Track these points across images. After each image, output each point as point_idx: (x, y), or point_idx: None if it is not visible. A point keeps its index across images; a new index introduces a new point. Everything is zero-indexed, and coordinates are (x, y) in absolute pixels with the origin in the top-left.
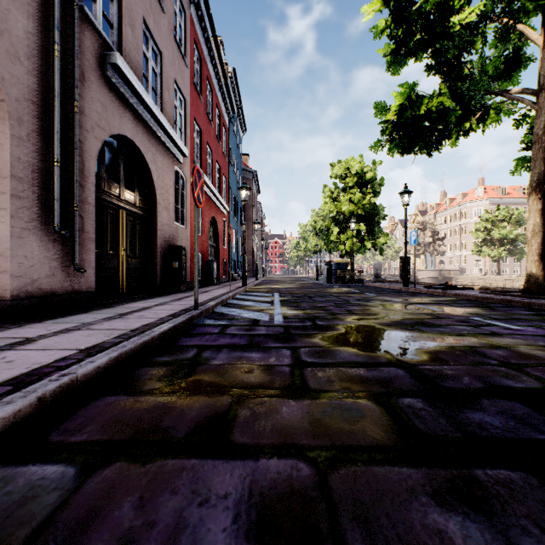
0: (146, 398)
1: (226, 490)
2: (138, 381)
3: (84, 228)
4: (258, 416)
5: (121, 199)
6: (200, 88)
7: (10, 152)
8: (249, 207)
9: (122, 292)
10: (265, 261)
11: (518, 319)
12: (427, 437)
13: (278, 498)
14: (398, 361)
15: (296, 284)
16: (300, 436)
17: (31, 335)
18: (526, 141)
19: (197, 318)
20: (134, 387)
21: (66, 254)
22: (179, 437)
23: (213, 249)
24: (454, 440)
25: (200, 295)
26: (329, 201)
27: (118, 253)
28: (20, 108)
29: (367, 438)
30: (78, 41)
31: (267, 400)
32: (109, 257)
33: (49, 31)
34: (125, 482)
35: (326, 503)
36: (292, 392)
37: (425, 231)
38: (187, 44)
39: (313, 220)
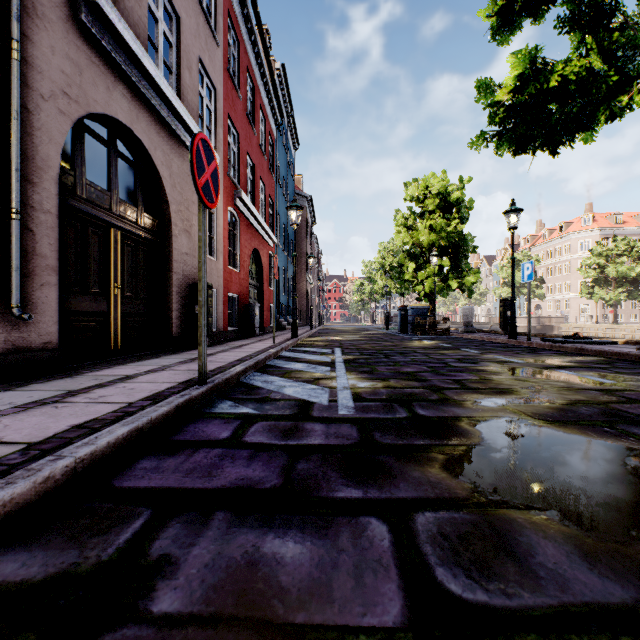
0: None
1: None
2: None
3: (37, 250)
4: None
5: (113, 213)
6: (237, 80)
7: None
8: (302, 240)
9: (114, 348)
10: (322, 305)
11: None
12: None
13: None
14: None
15: (362, 335)
16: None
17: None
18: None
19: (203, 399)
20: None
21: None
22: None
23: (256, 291)
24: None
25: (229, 351)
26: (403, 230)
27: (108, 291)
28: None
29: None
30: None
31: None
32: (92, 297)
33: None
34: None
35: None
36: None
37: (518, 269)
38: (219, 16)
39: (381, 256)
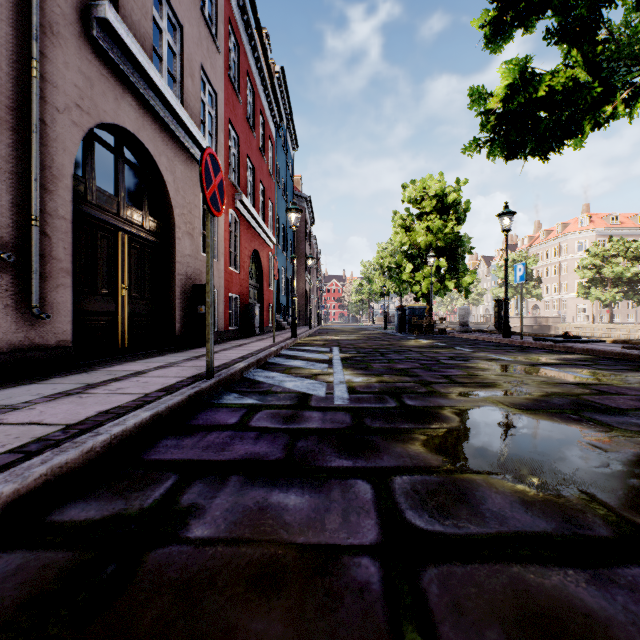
0: None
1: None
2: None
3: (53, 254)
4: None
5: (120, 218)
6: (238, 85)
7: None
8: (301, 240)
9: (122, 346)
10: (321, 305)
11: None
12: None
13: None
14: None
15: (360, 335)
16: None
17: None
18: None
19: (211, 391)
20: None
21: (19, 290)
22: None
23: (255, 291)
24: None
25: (231, 350)
26: (401, 231)
27: (116, 292)
28: None
29: None
30: None
31: None
32: (101, 298)
33: None
34: None
35: None
36: None
37: None
38: (220, 24)
39: (380, 257)
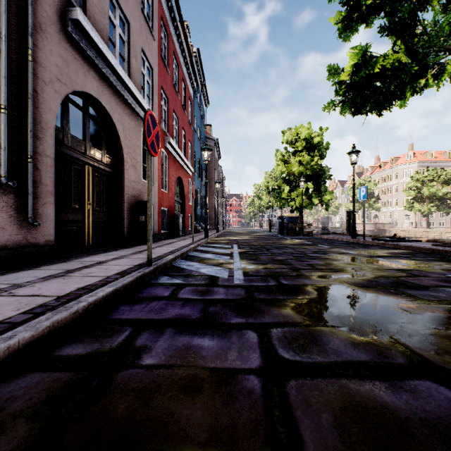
0: None
1: None
2: None
3: (42, 181)
4: None
5: (87, 155)
6: (167, 62)
7: None
8: (211, 169)
9: (88, 244)
10: (225, 215)
11: None
12: None
13: None
14: (425, 362)
15: (253, 236)
16: None
17: None
18: None
19: (151, 275)
20: None
21: (19, 206)
22: None
23: (179, 205)
24: None
25: (163, 247)
26: (281, 163)
27: (84, 207)
28: None
29: None
30: None
31: None
32: (74, 211)
33: None
34: None
35: None
36: None
37: None
38: (155, 20)
39: (266, 181)
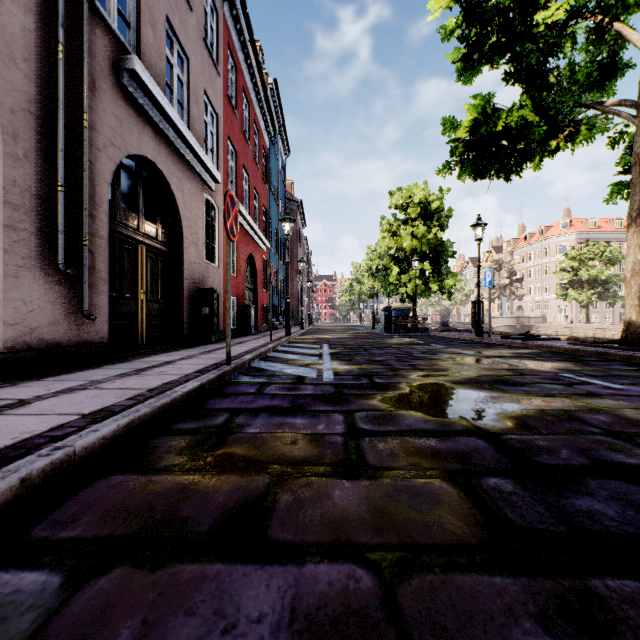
0: (162, 478)
1: (261, 609)
2: (153, 454)
3: (95, 266)
4: (303, 503)
5: (140, 232)
6: (235, 102)
7: (4, 173)
8: (293, 243)
9: (141, 343)
10: (312, 306)
11: (618, 376)
12: (523, 532)
13: (330, 622)
14: (476, 429)
15: (349, 334)
16: (357, 530)
17: (26, 395)
18: (623, 163)
19: (230, 374)
20: (148, 462)
21: (73, 297)
22: (200, 531)
23: (250, 293)
24: (558, 537)
25: (235, 346)
26: (388, 235)
27: (137, 296)
28: (15, 121)
29: (445, 534)
30: (88, 41)
31: (315, 481)
32: (126, 301)
33: (52, 28)
34: (126, 597)
35: (395, 630)
36: (346, 469)
37: (500, 271)
38: (220, 49)
39: (369, 259)
